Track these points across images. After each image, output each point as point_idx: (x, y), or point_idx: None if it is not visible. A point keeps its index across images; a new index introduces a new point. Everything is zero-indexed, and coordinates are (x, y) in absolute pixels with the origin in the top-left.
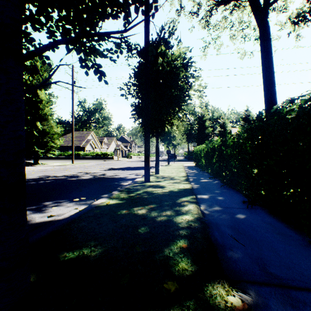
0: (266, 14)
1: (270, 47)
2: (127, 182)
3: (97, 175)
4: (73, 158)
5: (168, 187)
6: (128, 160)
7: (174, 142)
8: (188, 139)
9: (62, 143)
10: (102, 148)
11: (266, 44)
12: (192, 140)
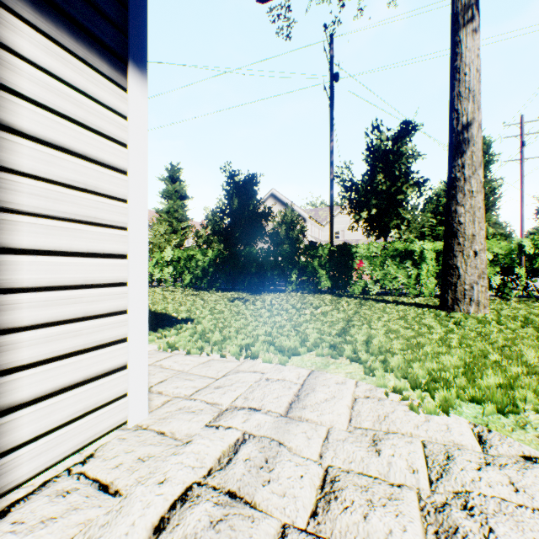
0: None
1: None
2: None
3: None
4: None
5: None
6: None
7: None
8: None
9: None
10: None
11: None
12: None
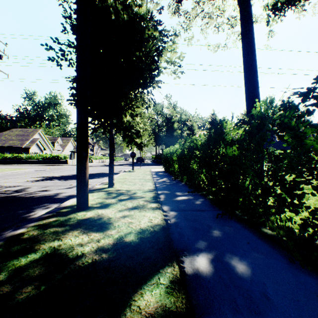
0: None
1: (253, 30)
2: (46, 208)
3: (7, 191)
4: None
5: (117, 227)
6: None
7: (137, 140)
8: (156, 142)
9: None
10: (55, 150)
11: (248, 25)
12: (160, 142)
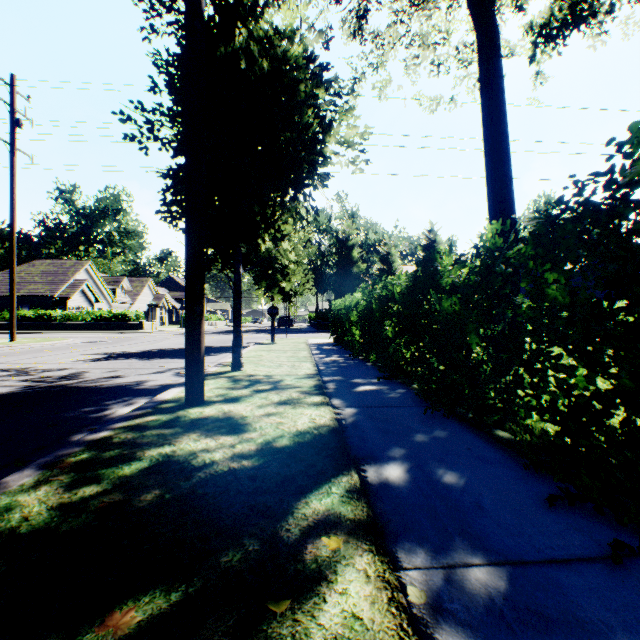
0: (491, 1)
1: (502, 76)
2: (130, 404)
3: (49, 378)
4: (14, 327)
5: (259, 428)
6: (179, 330)
7: (284, 283)
8: (318, 286)
9: (1, 288)
10: (117, 302)
11: (492, 67)
12: (326, 287)
